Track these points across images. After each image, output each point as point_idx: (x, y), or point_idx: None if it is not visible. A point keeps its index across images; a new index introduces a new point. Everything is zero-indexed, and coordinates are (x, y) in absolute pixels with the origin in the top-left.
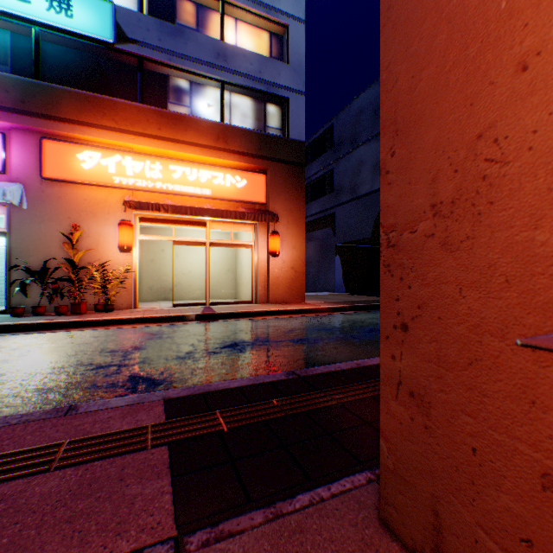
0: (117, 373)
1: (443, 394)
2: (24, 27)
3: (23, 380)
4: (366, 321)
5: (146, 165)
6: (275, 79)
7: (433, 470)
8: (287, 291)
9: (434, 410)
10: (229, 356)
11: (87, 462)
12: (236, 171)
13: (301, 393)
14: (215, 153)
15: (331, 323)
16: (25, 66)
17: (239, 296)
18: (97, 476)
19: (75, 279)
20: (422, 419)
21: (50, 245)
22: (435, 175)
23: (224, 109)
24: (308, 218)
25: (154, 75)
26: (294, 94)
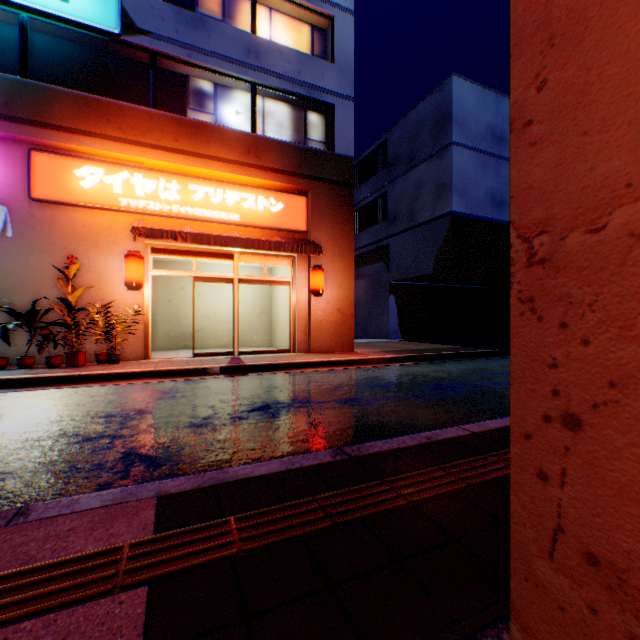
0: (107, 449)
1: None
2: (8, 12)
3: None
4: (430, 375)
5: (160, 184)
6: (317, 82)
7: None
8: (332, 338)
9: None
10: (258, 423)
11: (9, 624)
12: (270, 192)
13: (354, 486)
14: (245, 170)
15: (386, 378)
16: (10, 62)
17: (275, 344)
18: None
19: (72, 323)
20: (621, 619)
21: (41, 282)
22: None
23: (255, 117)
24: (356, 251)
25: (170, 75)
26: (340, 100)
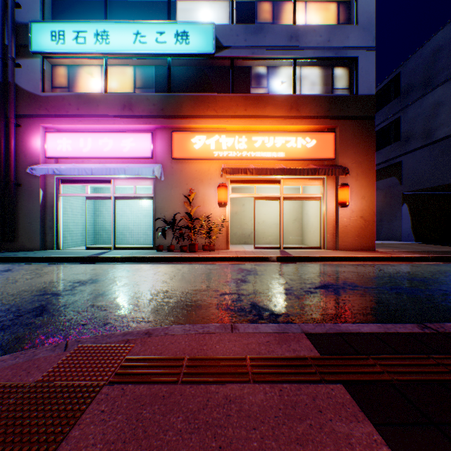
0: (239, 300)
1: None
2: (162, 60)
3: (181, 297)
4: None
5: (235, 140)
6: (343, 43)
7: None
8: (355, 239)
9: None
10: (326, 297)
11: (276, 383)
12: (306, 134)
13: None
14: (288, 121)
15: (418, 273)
16: (162, 86)
17: (305, 242)
18: (293, 400)
19: (191, 227)
20: None
21: (176, 204)
22: None
23: (295, 82)
24: None
25: (240, 69)
26: (362, 52)
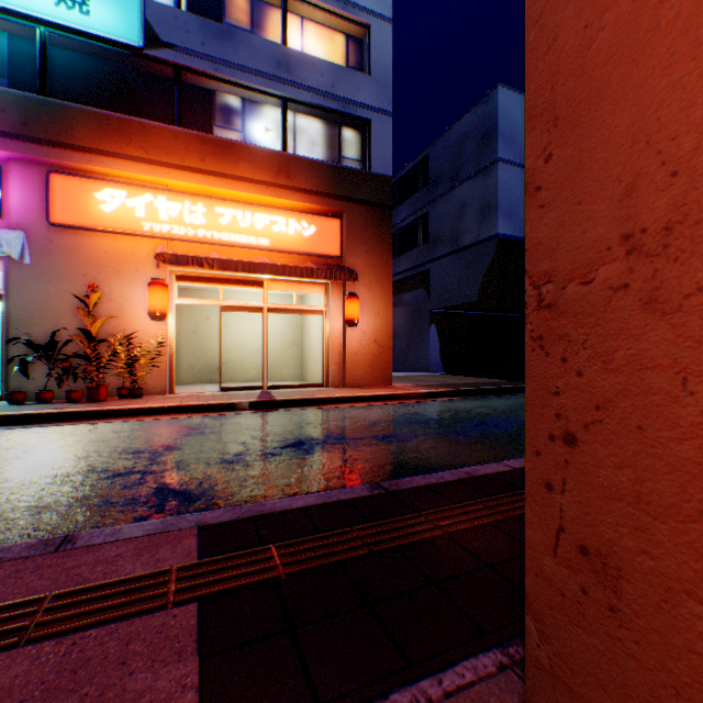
0: (139, 484)
1: (648, 559)
2: (26, 27)
3: (12, 494)
4: (473, 411)
5: (185, 207)
6: (352, 96)
7: (626, 685)
8: (368, 371)
9: (628, 584)
10: (292, 459)
11: (76, 631)
12: (302, 215)
13: (392, 518)
14: (275, 191)
15: (427, 413)
16: (28, 79)
17: (307, 378)
18: (87, 656)
19: (92, 355)
20: (604, 595)
21: (60, 312)
22: (632, 185)
23: (286, 134)
24: (394, 276)
25: (195, 90)
26: (377, 115)
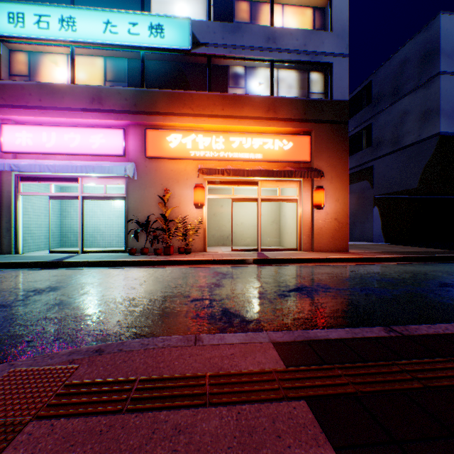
0: (210, 307)
1: None
2: (135, 53)
3: (148, 305)
4: (429, 274)
5: (212, 139)
6: (318, 49)
7: None
8: (330, 240)
9: None
10: (299, 300)
11: (235, 404)
12: (283, 136)
13: (424, 359)
14: (265, 122)
15: (387, 274)
16: (135, 81)
17: (282, 244)
18: (251, 424)
19: (166, 229)
20: None
21: (150, 205)
22: None
23: (272, 84)
24: None
25: (217, 68)
26: (336, 58)
